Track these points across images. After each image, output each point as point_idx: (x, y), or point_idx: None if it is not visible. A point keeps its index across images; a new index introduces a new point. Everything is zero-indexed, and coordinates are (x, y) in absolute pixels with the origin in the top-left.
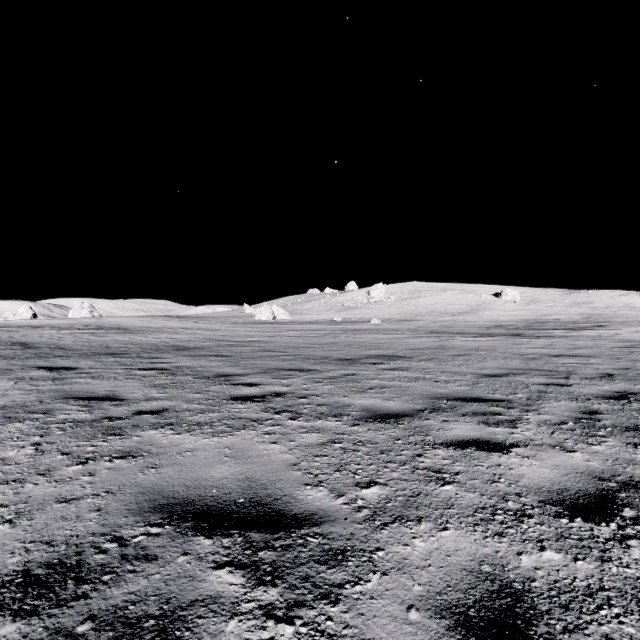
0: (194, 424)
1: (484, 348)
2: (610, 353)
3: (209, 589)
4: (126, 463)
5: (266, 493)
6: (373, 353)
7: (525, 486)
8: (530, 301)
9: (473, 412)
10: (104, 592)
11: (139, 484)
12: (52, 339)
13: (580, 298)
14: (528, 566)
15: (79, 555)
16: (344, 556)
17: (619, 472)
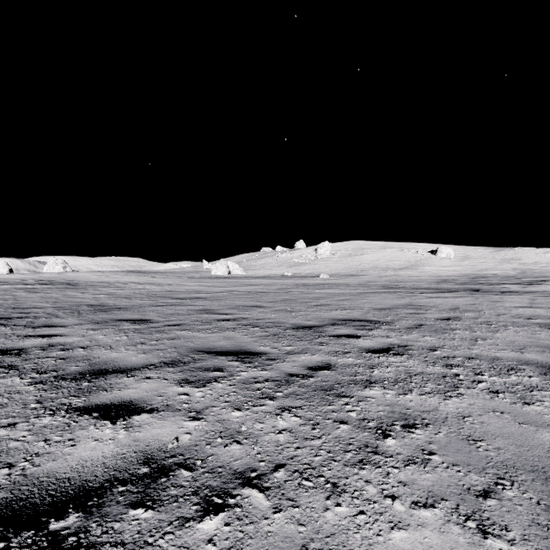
0: None
1: (464, 307)
2: None
3: None
4: None
5: None
6: (337, 315)
7: None
8: (463, 258)
9: None
10: None
11: None
12: None
13: (508, 255)
14: None
15: None
16: None
17: None
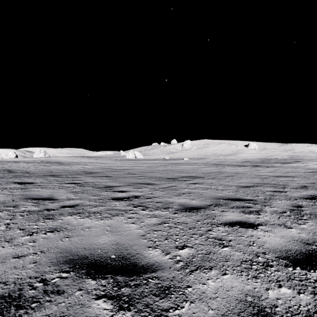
0: (91, 213)
1: (240, 172)
2: (304, 175)
3: (92, 312)
4: (53, 235)
5: (127, 252)
6: (185, 175)
7: (267, 248)
8: (263, 149)
9: (237, 206)
10: (31, 314)
11: (59, 247)
12: (24, 168)
13: (287, 147)
14: (273, 297)
15: (20, 290)
16: (169, 291)
17: (316, 240)
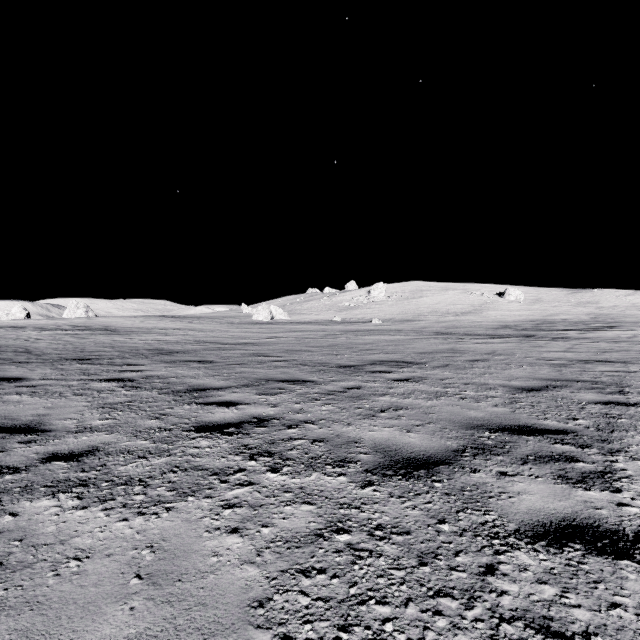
0: (120, 483)
1: (501, 352)
2: None
3: None
4: None
5: None
6: (378, 358)
7: None
8: (534, 301)
9: (535, 455)
10: None
11: None
12: (26, 341)
13: (585, 298)
14: None
15: None
16: None
17: None
